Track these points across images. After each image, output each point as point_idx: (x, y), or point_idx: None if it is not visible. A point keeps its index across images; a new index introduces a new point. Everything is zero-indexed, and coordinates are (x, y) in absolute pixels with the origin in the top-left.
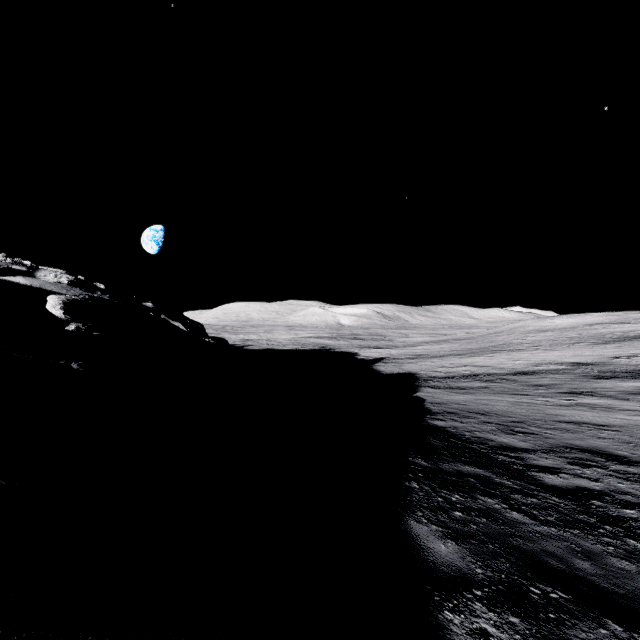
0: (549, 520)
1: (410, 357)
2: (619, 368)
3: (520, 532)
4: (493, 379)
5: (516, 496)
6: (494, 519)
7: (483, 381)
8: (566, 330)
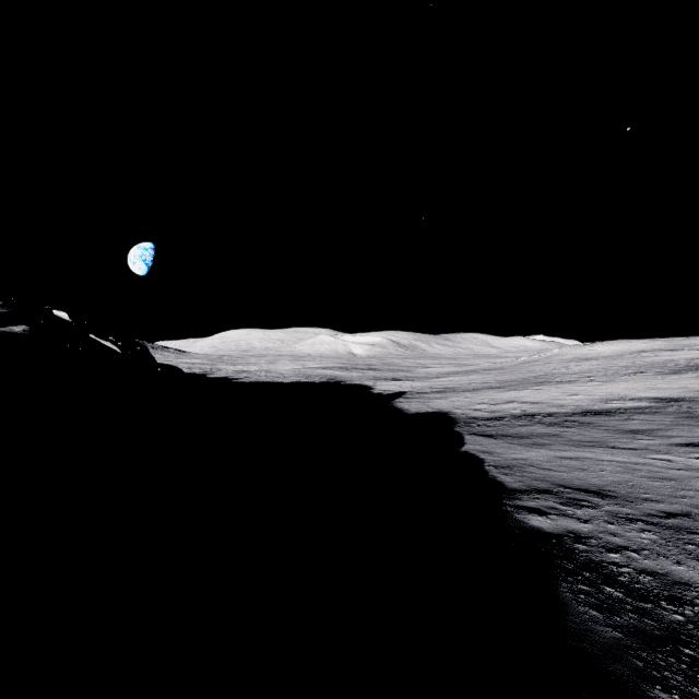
0: None
1: (437, 391)
2: None
3: None
4: (559, 421)
5: None
6: None
7: (547, 424)
8: (613, 358)
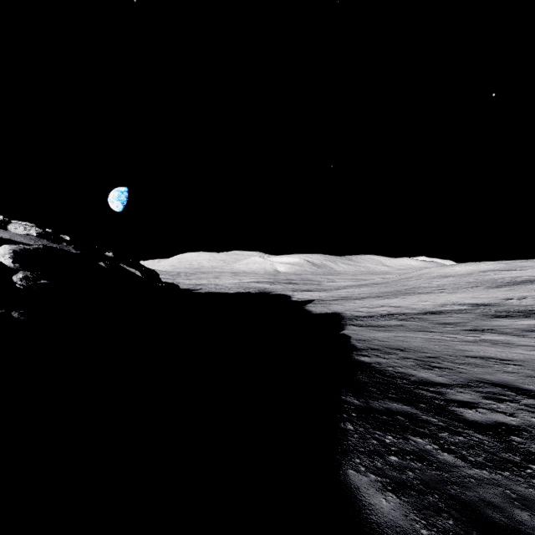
0: (479, 461)
1: (336, 299)
2: (512, 308)
3: (455, 477)
4: (407, 318)
5: (444, 434)
6: (428, 463)
7: (399, 320)
8: (464, 276)
